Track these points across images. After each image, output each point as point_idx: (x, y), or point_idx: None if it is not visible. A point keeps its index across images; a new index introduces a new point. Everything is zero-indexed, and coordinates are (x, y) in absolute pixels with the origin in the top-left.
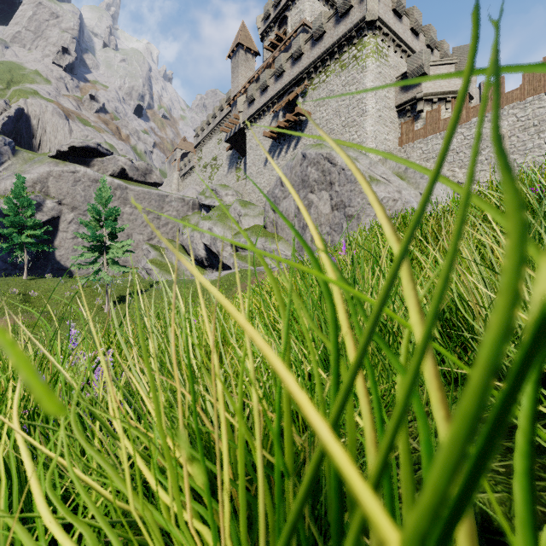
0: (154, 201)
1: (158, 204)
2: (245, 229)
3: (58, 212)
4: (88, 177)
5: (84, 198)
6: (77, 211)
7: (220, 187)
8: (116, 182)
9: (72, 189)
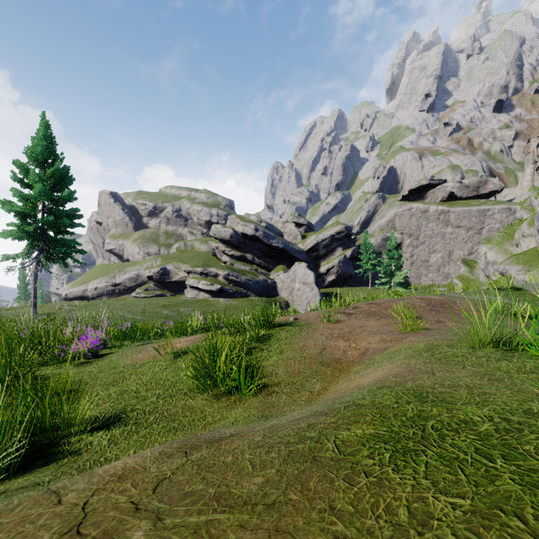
0: (474, 218)
1: (478, 219)
2: (518, 253)
3: (400, 239)
4: (419, 210)
5: (416, 227)
6: (412, 237)
7: (535, 195)
8: (439, 209)
9: (408, 222)
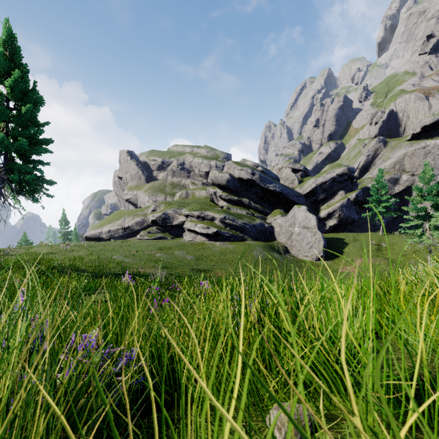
0: None
1: None
2: None
3: (411, 181)
4: (437, 147)
5: (433, 166)
6: None
7: None
8: None
9: (422, 162)
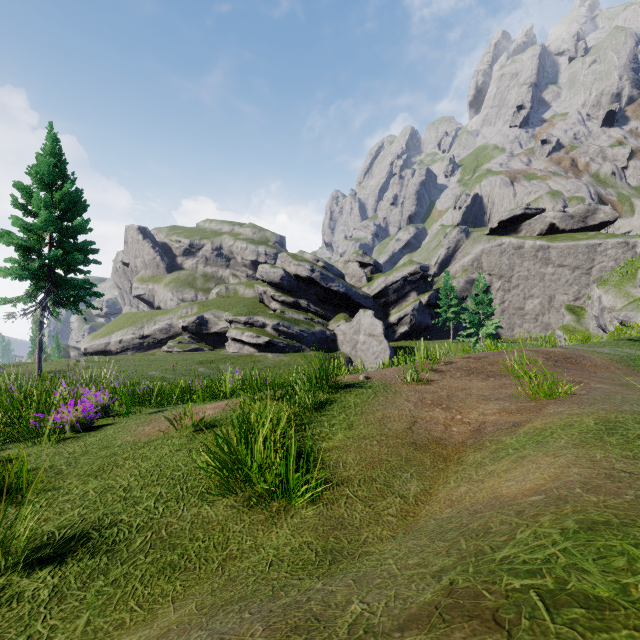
0: (581, 255)
1: (586, 257)
2: None
3: (488, 282)
4: (511, 246)
5: (508, 266)
6: (503, 279)
7: None
8: (537, 244)
9: (498, 261)
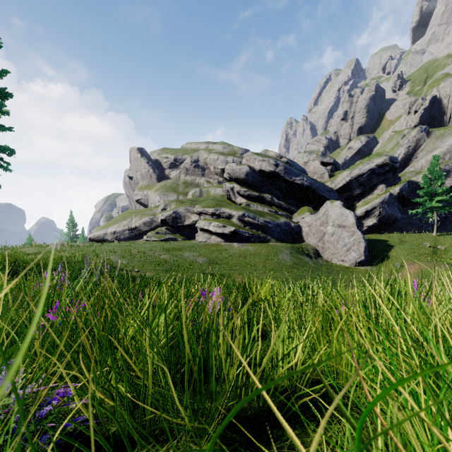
0: None
1: None
2: None
3: None
4: None
5: None
6: None
7: None
8: None
9: None
